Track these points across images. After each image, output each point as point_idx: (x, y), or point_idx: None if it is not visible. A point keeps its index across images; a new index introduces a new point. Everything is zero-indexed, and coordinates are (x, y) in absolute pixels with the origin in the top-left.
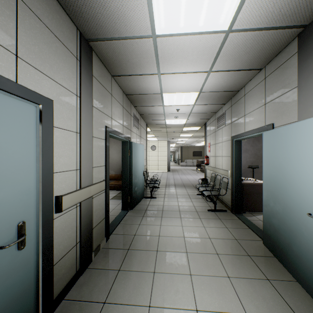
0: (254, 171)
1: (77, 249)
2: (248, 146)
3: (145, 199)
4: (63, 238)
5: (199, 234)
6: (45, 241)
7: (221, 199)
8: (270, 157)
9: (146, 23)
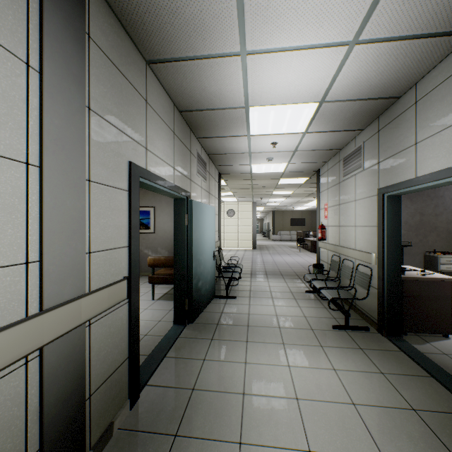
0: (402, 252)
1: None
2: None
3: (217, 301)
4: None
5: (329, 391)
6: None
7: (353, 304)
8: None
9: None
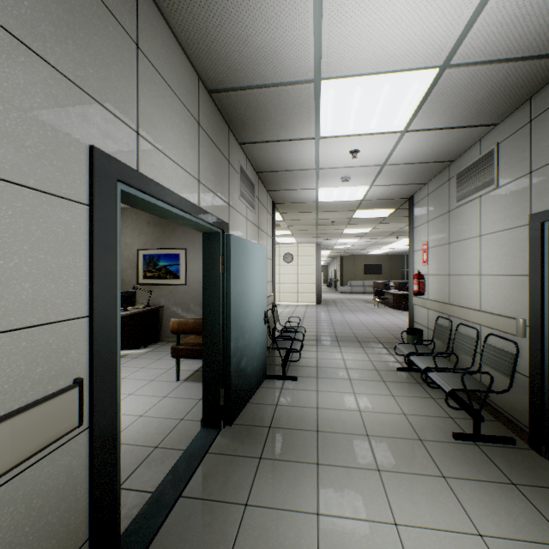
0: None
1: None
2: None
3: (269, 384)
4: None
5: None
6: None
7: (475, 393)
8: None
9: None
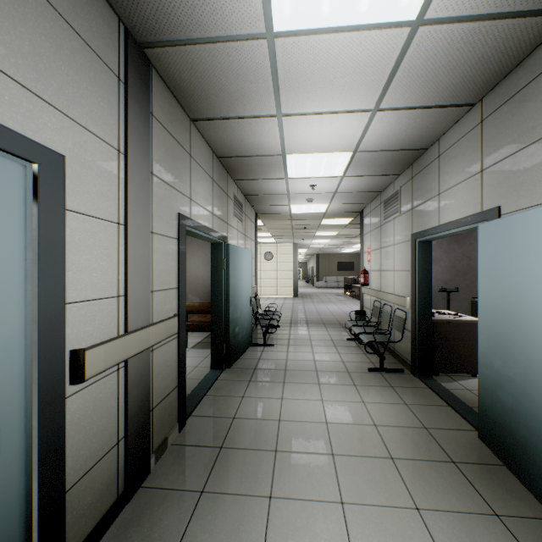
0: (449, 298)
1: (118, 451)
2: (439, 253)
3: (254, 349)
4: (89, 433)
5: (355, 417)
6: (47, 444)
7: (392, 349)
8: (494, 272)
9: (255, 5)
